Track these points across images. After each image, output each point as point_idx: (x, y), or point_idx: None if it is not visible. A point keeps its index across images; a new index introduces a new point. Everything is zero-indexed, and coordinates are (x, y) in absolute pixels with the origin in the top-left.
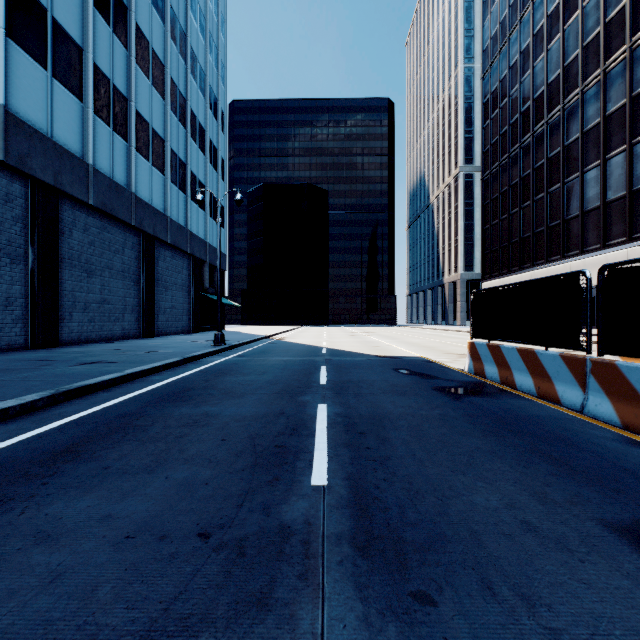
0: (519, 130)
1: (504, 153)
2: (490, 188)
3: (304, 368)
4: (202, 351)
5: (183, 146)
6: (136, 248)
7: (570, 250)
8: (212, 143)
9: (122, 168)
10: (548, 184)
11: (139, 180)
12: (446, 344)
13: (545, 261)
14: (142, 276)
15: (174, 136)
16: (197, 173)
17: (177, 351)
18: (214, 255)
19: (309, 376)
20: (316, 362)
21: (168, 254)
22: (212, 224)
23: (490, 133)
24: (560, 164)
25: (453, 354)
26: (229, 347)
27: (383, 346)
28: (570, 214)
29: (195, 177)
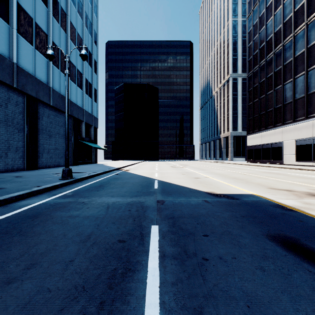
0: (273, 43)
1: (262, 59)
2: (252, 81)
3: (122, 235)
4: (28, 190)
5: (64, 44)
6: (20, 105)
7: (312, 113)
8: (88, 49)
9: (3, 42)
10: (295, 73)
11: (22, 56)
12: (248, 175)
13: (293, 121)
14: (26, 126)
15: (56, 35)
16: (76, 64)
17: (4, 189)
18: (89, 118)
19: (114, 305)
20: (145, 210)
21: (52, 113)
22: (88, 99)
23: (252, 49)
24: (304, 59)
25: (280, 190)
26: (73, 181)
27: (203, 178)
28: (312, 90)
29: (74, 67)
